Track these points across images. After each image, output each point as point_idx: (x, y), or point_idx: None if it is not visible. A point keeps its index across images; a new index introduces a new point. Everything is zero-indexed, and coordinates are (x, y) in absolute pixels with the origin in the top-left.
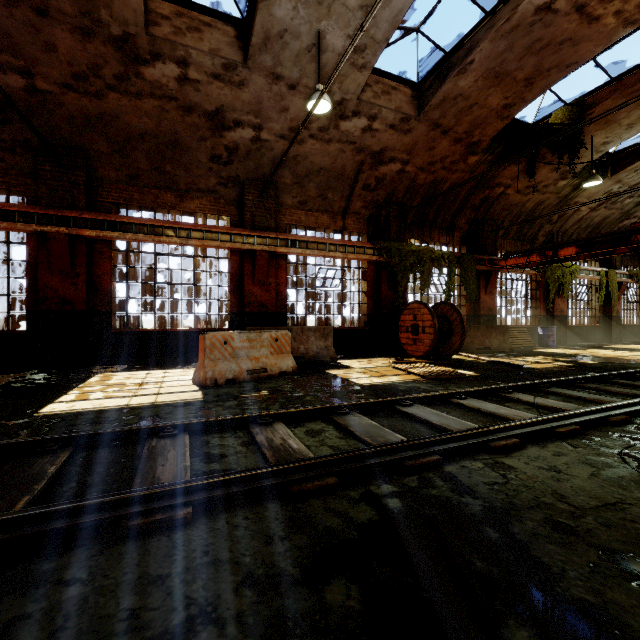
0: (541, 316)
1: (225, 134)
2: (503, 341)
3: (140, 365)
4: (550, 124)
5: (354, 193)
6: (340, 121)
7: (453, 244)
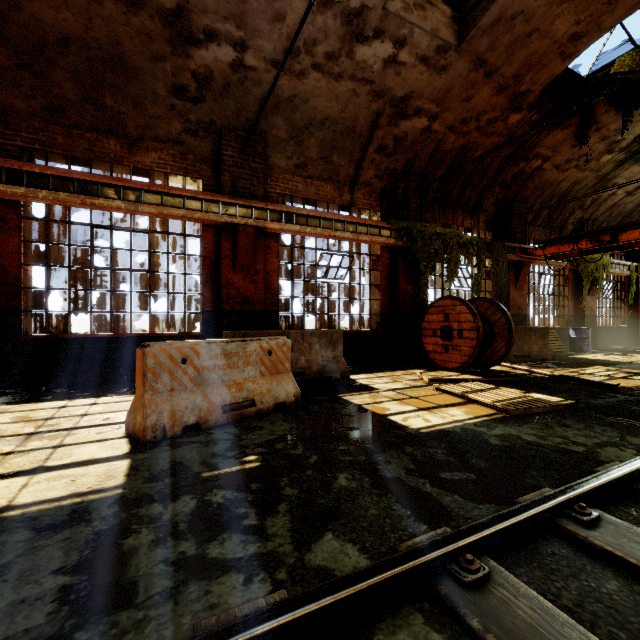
0: (569, 316)
1: (192, 52)
2: (543, 346)
3: (65, 388)
4: (613, 74)
5: (366, 157)
6: (356, 45)
7: (478, 229)
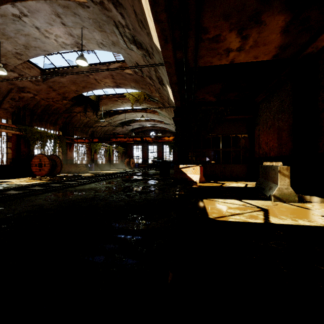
0: (90, 160)
1: None
2: (76, 169)
3: None
4: (91, 99)
5: (5, 100)
6: None
7: (56, 130)
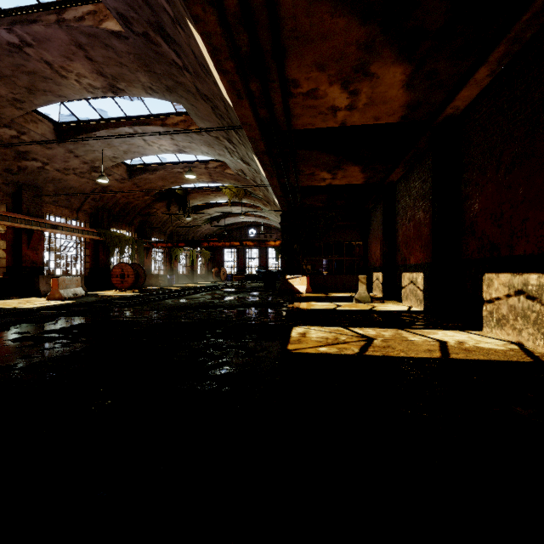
0: (168, 270)
1: (23, 161)
2: (157, 281)
3: None
4: (176, 192)
5: (86, 201)
6: (93, 172)
7: (132, 232)
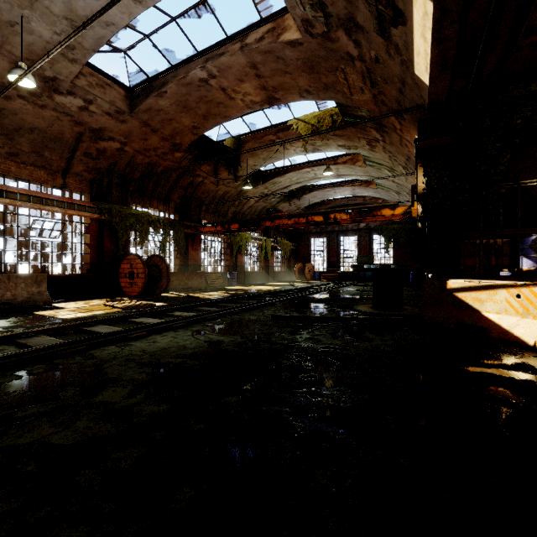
0: (230, 266)
1: None
2: (201, 282)
3: None
4: (225, 146)
5: (75, 157)
6: (54, 94)
7: (169, 212)
